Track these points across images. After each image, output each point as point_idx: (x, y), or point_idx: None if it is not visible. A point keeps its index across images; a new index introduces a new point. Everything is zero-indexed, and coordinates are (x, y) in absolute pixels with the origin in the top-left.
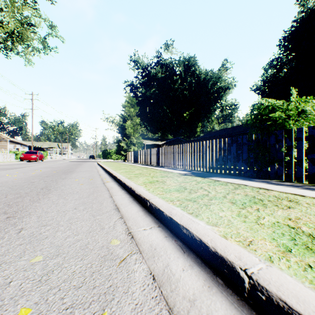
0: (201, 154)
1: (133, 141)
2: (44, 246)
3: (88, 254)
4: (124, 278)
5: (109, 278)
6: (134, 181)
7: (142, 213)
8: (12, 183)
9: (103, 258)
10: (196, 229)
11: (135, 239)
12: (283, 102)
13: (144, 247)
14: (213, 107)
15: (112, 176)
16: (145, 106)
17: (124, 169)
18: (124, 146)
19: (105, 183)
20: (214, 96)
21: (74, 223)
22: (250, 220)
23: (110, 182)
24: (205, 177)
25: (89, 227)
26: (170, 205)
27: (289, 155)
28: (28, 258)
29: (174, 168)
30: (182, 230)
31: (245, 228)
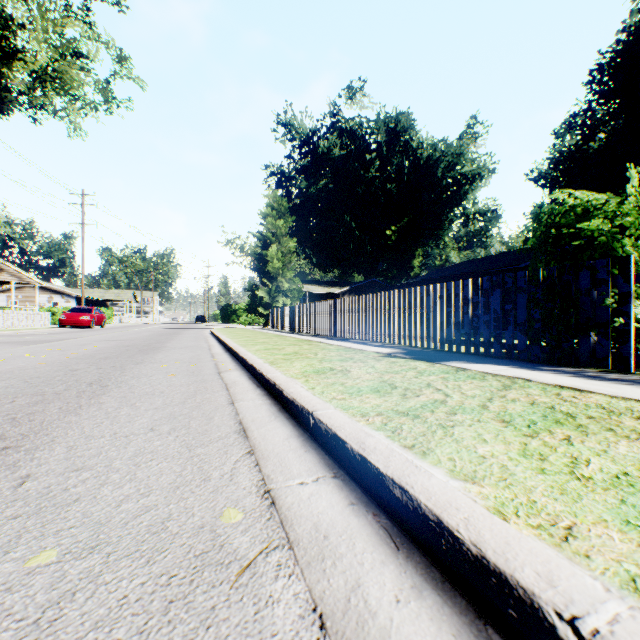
0: (423, 312)
1: (282, 286)
2: (67, 522)
3: (166, 548)
4: (246, 621)
5: (207, 620)
6: (281, 370)
7: (299, 442)
8: (33, 372)
9: (199, 559)
10: (425, 488)
11: (279, 510)
12: (609, 196)
13: (300, 531)
14: (448, 215)
15: (237, 359)
16: (307, 216)
17: (263, 343)
18: (264, 298)
19: (221, 373)
20: (449, 194)
21: (144, 465)
22: (555, 467)
23: (231, 372)
24: (435, 362)
25: (176, 476)
26: (361, 427)
27: (623, 314)
28: (23, 554)
29: (367, 342)
30: (391, 490)
31: (548, 490)
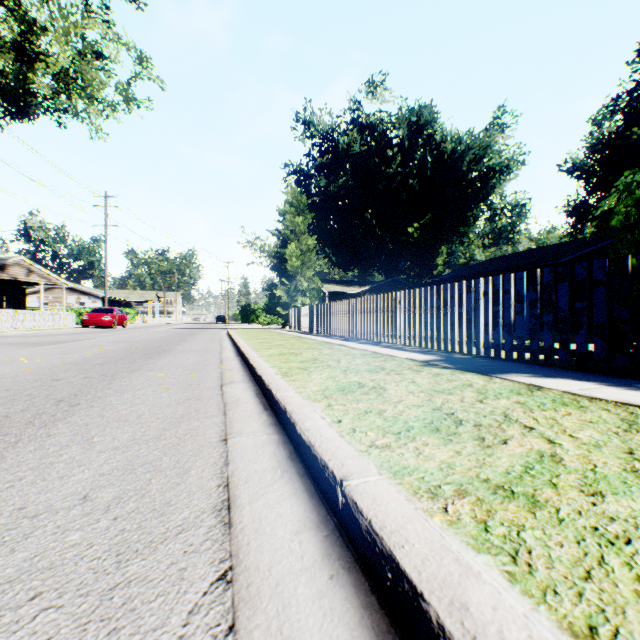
0: (463, 311)
1: (301, 285)
2: None
3: None
4: None
5: None
6: (296, 386)
7: (318, 545)
8: (7, 383)
9: None
10: None
11: None
12: None
13: None
14: (473, 211)
15: (247, 366)
16: (326, 214)
17: (278, 346)
18: (282, 297)
19: (224, 385)
20: (475, 188)
21: (7, 619)
22: None
23: (237, 384)
24: (490, 375)
25: None
26: (440, 535)
27: None
28: None
29: (394, 345)
30: None
31: None
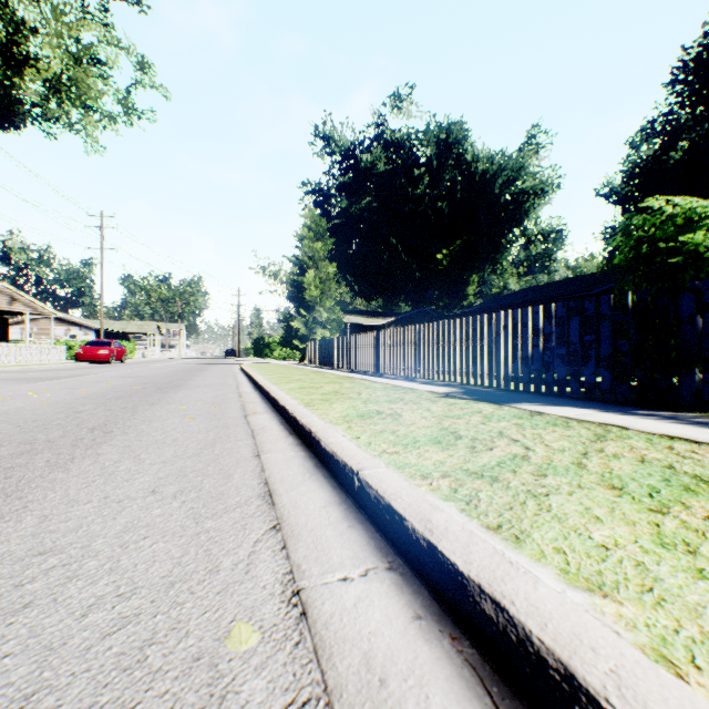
0: (484, 345)
1: (320, 316)
2: (2, 646)
3: (137, 701)
4: None
5: None
6: (319, 413)
7: (340, 512)
8: (30, 415)
9: None
10: (533, 606)
11: (313, 627)
12: None
13: (342, 668)
14: (506, 237)
15: (268, 399)
16: (348, 238)
17: (298, 380)
18: (300, 329)
19: (248, 416)
20: (508, 212)
21: (133, 546)
22: None
23: (260, 414)
24: (502, 404)
25: (173, 564)
26: (423, 495)
27: None
28: None
29: (418, 379)
30: (477, 602)
31: None
